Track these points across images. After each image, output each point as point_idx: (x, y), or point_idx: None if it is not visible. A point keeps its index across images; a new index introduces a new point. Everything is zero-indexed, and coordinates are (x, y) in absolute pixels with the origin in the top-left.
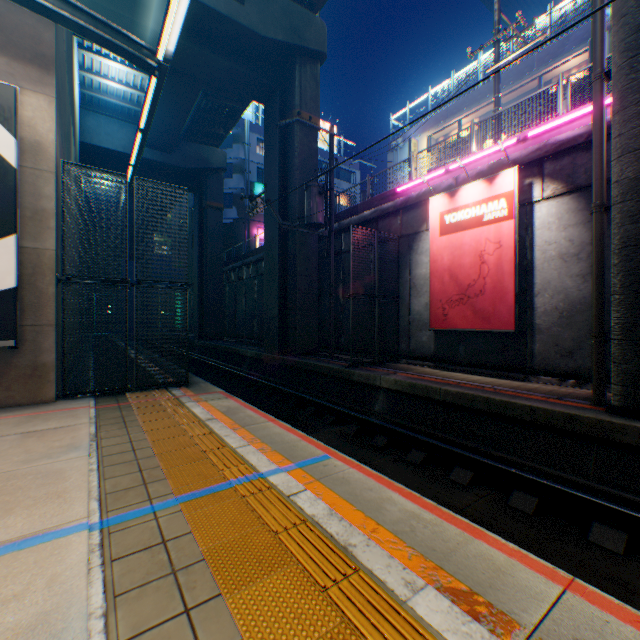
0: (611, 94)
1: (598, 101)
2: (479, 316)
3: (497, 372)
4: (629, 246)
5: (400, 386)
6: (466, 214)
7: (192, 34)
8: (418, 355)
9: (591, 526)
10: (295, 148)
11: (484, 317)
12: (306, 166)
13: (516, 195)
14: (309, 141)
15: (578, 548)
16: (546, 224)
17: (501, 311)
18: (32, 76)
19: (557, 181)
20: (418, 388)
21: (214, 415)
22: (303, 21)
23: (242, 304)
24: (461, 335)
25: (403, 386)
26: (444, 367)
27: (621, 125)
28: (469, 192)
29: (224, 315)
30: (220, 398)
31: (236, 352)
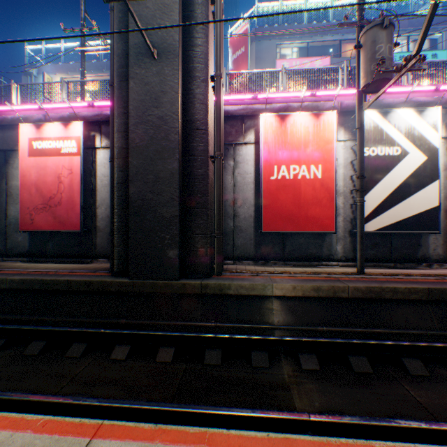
0: (115, 97)
1: (113, 98)
2: (59, 220)
3: (75, 259)
4: (120, 183)
5: None
6: (50, 144)
7: None
8: (16, 253)
9: (71, 347)
10: None
11: (63, 221)
12: None
13: (83, 140)
14: None
15: (54, 364)
16: (104, 164)
17: (74, 217)
18: None
19: (109, 139)
20: None
21: None
22: None
23: None
24: (51, 235)
25: None
26: (37, 260)
27: (118, 116)
28: (52, 129)
29: None
30: None
31: None
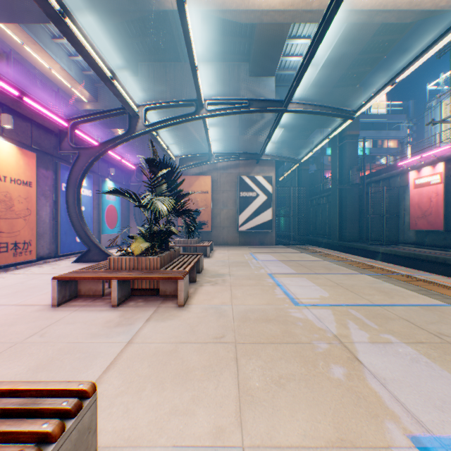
0: None
1: None
2: (428, 224)
3: (440, 248)
4: None
5: (386, 251)
6: (423, 180)
7: (300, 118)
8: (407, 242)
9: None
10: (345, 149)
11: (430, 224)
12: (351, 155)
13: (443, 174)
14: (353, 143)
15: None
16: None
17: (437, 222)
18: (270, 169)
19: None
20: (392, 251)
21: (315, 249)
22: (349, 93)
23: (319, 217)
24: (426, 232)
25: (387, 251)
26: (418, 247)
27: None
28: (424, 171)
29: (308, 223)
30: (315, 247)
31: (316, 240)
